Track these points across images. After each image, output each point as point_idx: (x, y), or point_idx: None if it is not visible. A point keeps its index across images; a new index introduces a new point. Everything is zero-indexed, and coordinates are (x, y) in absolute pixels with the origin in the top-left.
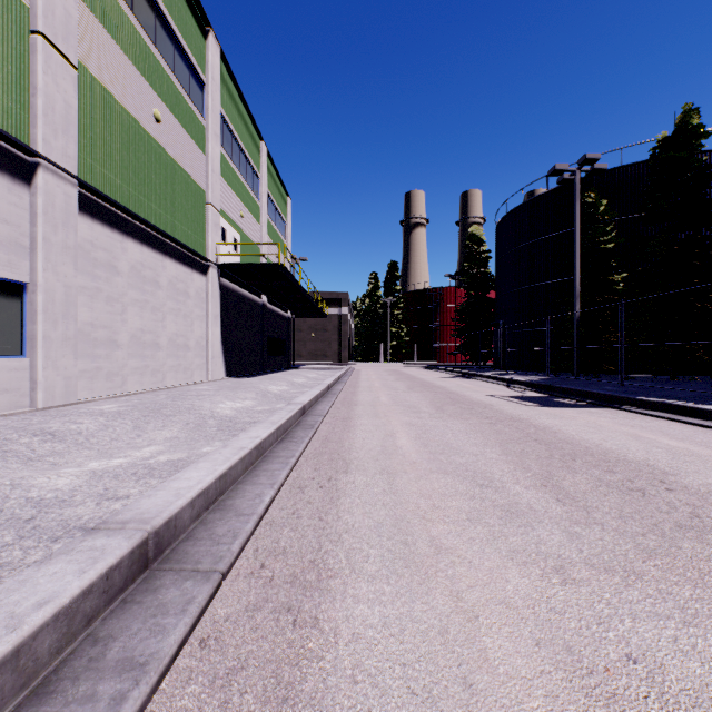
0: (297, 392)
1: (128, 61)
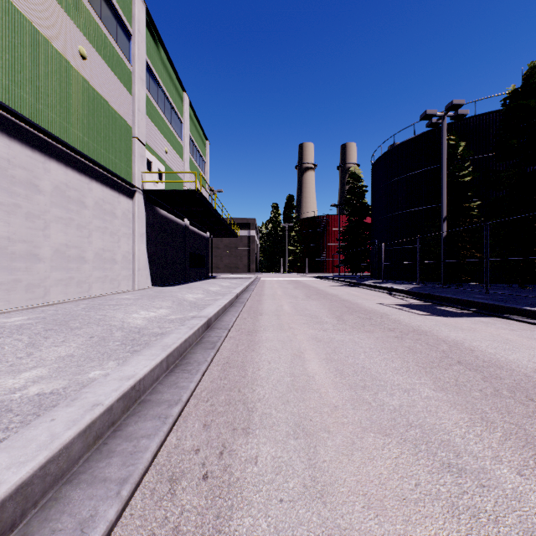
0: (211, 299)
1: None
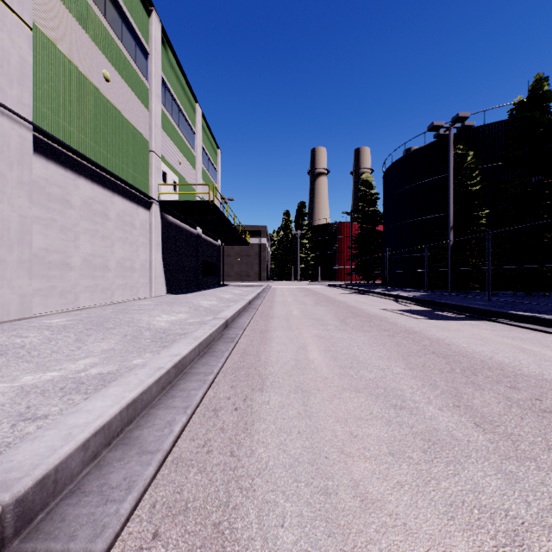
0: (224, 306)
1: (80, 28)
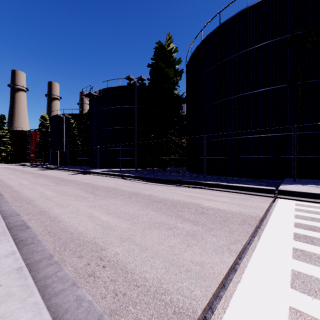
0: None
1: None
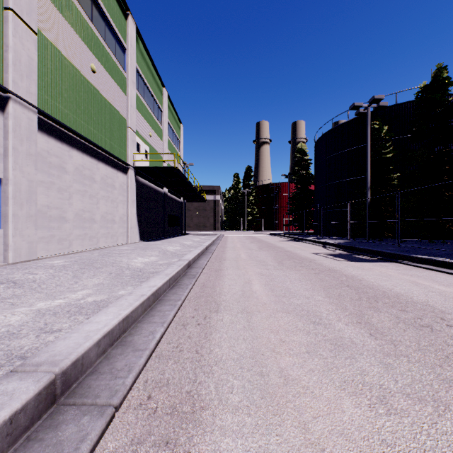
0: (186, 250)
1: (73, 31)
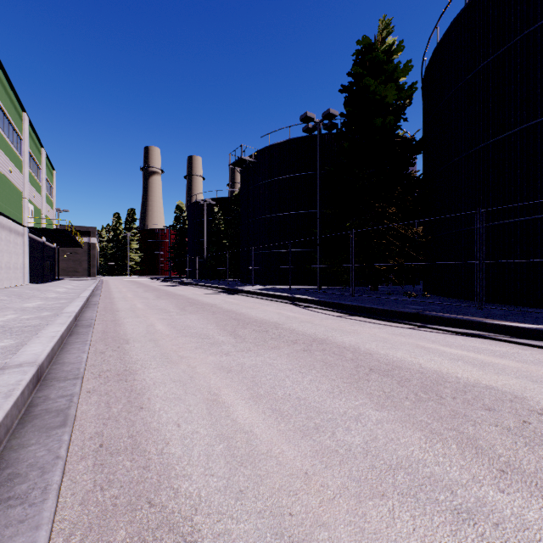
0: (79, 288)
1: (4, 155)
